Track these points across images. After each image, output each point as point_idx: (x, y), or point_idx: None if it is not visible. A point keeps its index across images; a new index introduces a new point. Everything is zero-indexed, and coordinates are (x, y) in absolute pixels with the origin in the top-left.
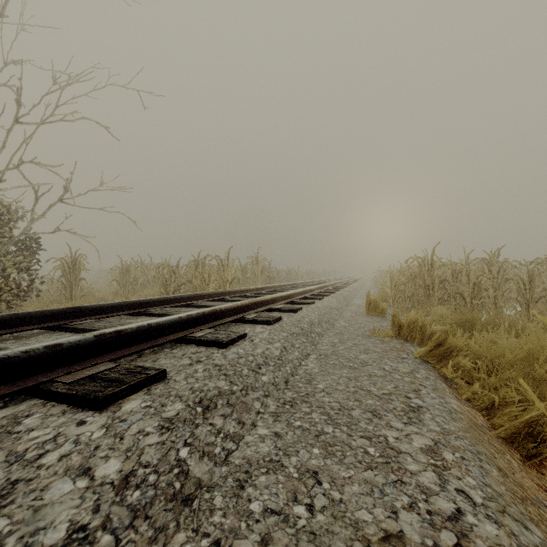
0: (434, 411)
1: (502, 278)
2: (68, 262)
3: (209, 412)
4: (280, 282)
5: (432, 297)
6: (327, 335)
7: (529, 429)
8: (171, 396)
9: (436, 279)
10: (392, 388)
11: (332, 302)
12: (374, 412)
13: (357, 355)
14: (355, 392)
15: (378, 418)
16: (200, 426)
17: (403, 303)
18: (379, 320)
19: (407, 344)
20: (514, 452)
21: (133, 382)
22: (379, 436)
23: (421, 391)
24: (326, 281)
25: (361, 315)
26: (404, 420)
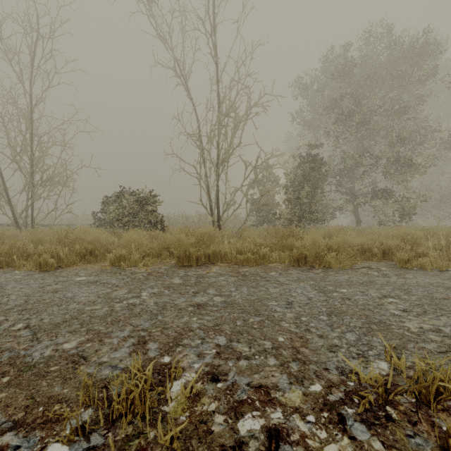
0: None
1: None
2: None
3: None
4: None
5: None
6: None
7: None
8: None
9: None
10: None
11: None
12: None
13: None
14: None
15: None
16: None
17: None
18: None
19: None
20: None
21: None
22: None
23: None
24: None
25: None
26: None
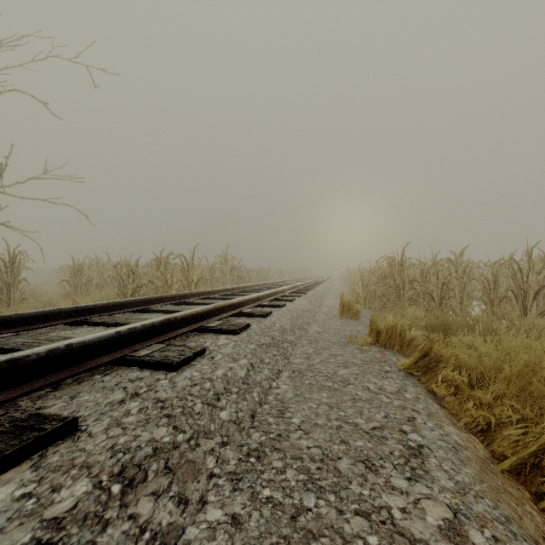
0: (438, 452)
1: (469, 278)
2: (5, 261)
3: (132, 491)
4: (250, 282)
5: (403, 298)
6: (301, 344)
7: (535, 458)
8: (72, 468)
9: (406, 279)
10: (383, 418)
11: (303, 303)
12: (367, 462)
13: (336, 370)
14: (339, 428)
15: (373, 472)
16: (110, 525)
17: (374, 304)
18: (354, 324)
19: (387, 353)
20: (522, 489)
21: (10, 450)
22: (380, 508)
23: (416, 419)
24: (296, 281)
25: (335, 318)
26: (407, 474)
